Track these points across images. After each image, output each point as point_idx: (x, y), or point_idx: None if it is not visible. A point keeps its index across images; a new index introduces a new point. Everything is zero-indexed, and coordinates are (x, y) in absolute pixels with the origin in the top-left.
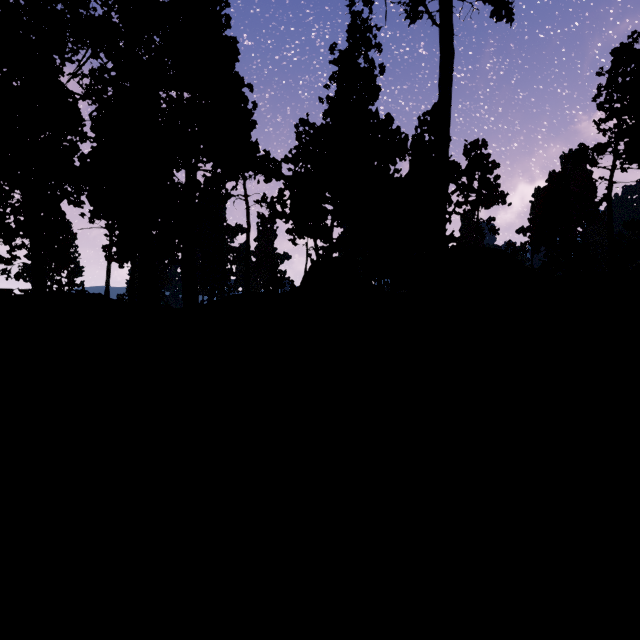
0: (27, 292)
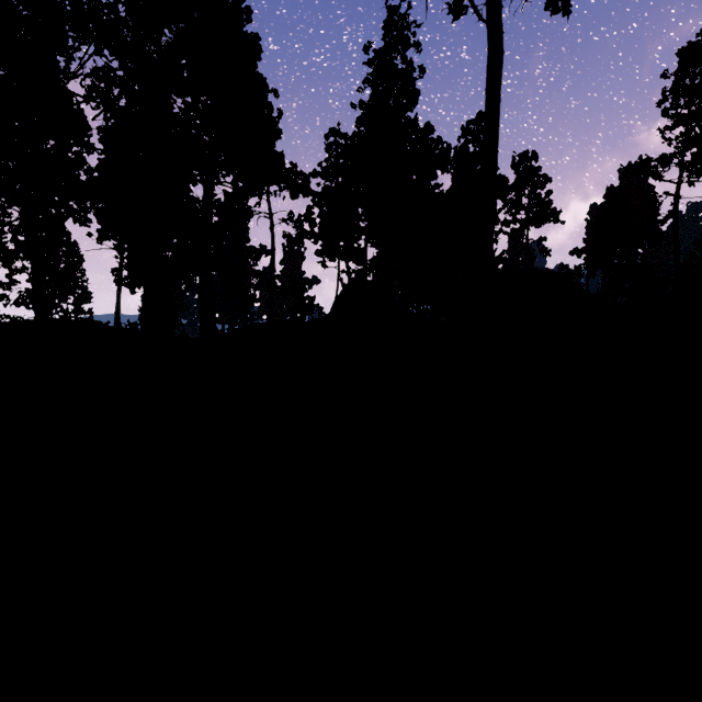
0: (14, 319)
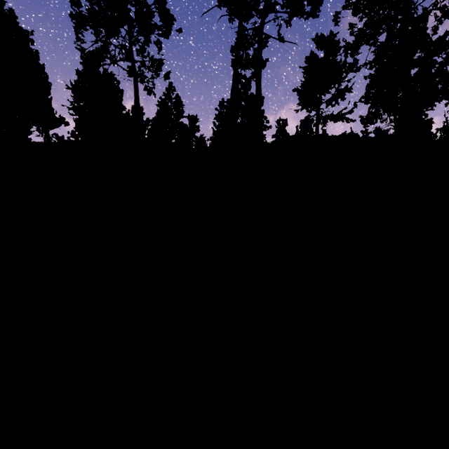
0: None
